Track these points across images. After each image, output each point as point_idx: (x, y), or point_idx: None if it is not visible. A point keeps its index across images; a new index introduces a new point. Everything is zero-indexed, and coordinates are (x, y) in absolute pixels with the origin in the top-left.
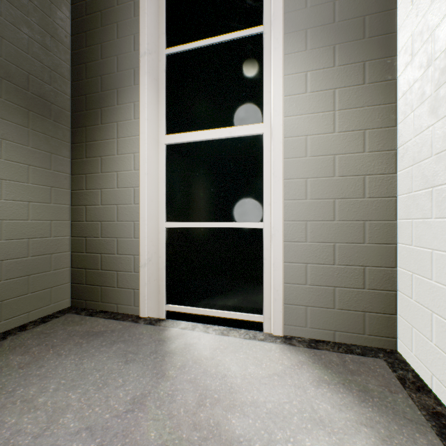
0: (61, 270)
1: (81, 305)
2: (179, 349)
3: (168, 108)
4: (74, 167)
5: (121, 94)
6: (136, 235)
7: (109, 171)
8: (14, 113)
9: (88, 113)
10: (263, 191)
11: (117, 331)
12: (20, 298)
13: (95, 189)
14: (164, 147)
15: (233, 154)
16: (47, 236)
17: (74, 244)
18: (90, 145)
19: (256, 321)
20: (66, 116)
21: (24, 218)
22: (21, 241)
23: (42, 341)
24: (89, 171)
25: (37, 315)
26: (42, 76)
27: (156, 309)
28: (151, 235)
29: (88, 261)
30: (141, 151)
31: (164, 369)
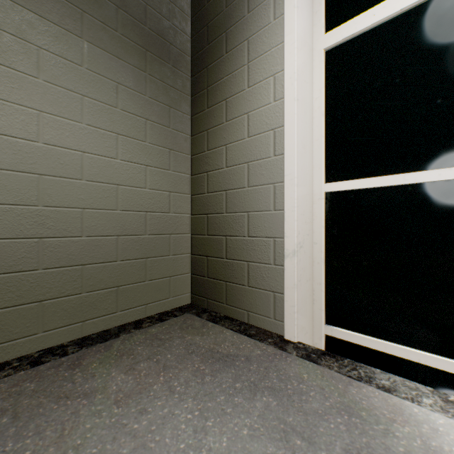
0: (180, 255)
1: (202, 304)
2: None
3: None
4: (194, 125)
5: None
6: (278, 206)
7: (236, 115)
8: (131, 52)
9: (209, 47)
10: None
11: (254, 361)
12: (137, 286)
13: (218, 148)
14: (323, 55)
15: None
16: (165, 211)
17: (194, 225)
18: (212, 90)
19: None
20: (186, 61)
21: (140, 185)
22: (138, 214)
23: (153, 351)
24: (211, 125)
25: (155, 309)
26: (160, 9)
27: (308, 329)
28: (302, 204)
29: (209, 246)
30: (287, 64)
31: None
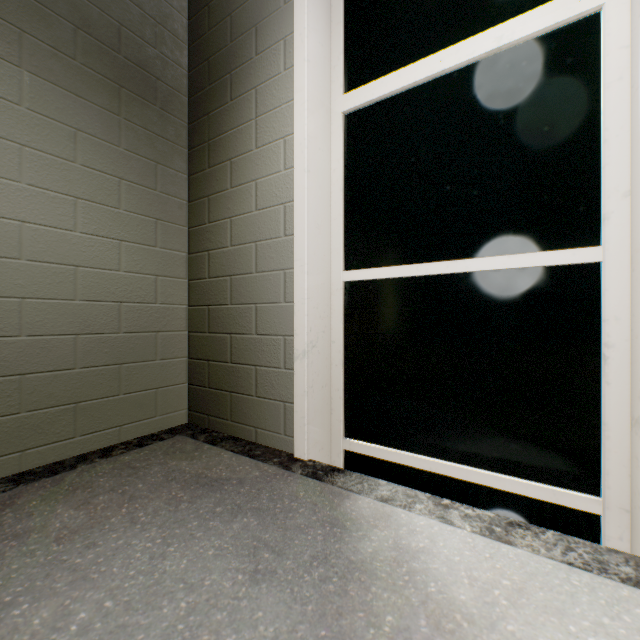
0: (173, 360)
1: (202, 423)
2: (383, 562)
3: (348, 40)
4: (193, 188)
5: (262, 32)
6: (288, 297)
7: (243, 181)
8: (97, 88)
9: (211, 89)
10: (599, 166)
11: (248, 483)
12: (106, 401)
13: (221, 220)
14: (341, 120)
15: (504, 91)
16: (150, 301)
17: (192, 319)
18: (215, 145)
19: (577, 510)
20: (181, 102)
21: (112, 267)
22: (108, 305)
23: (120, 482)
24: (213, 190)
25: (134, 432)
26: (142, 31)
27: (325, 444)
28: (316, 295)
29: (211, 347)
30: (297, 127)
31: (348, 632)
